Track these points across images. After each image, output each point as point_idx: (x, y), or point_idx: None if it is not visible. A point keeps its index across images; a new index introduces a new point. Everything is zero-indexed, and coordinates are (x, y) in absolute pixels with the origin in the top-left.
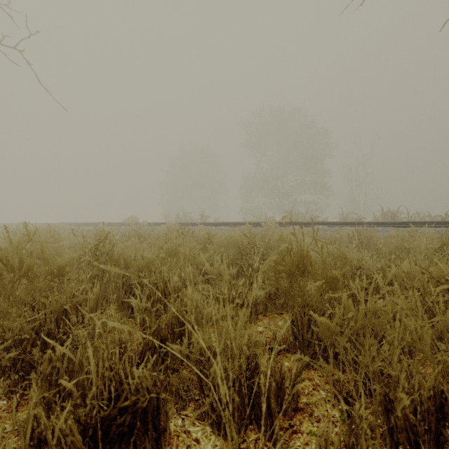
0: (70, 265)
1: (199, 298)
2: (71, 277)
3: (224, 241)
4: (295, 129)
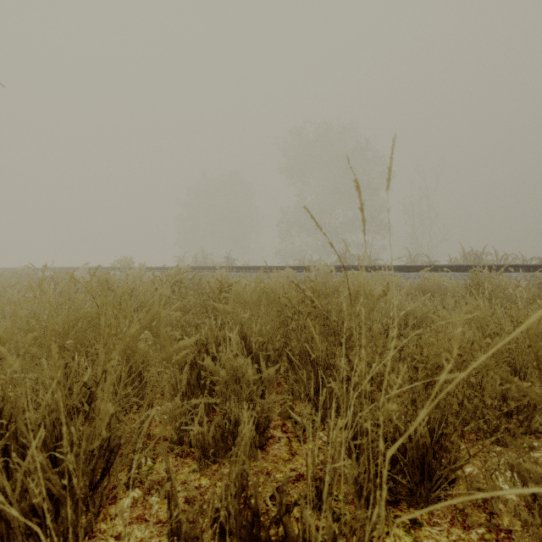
0: None
1: None
2: None
3: (251, 296)
4: (346, 152)
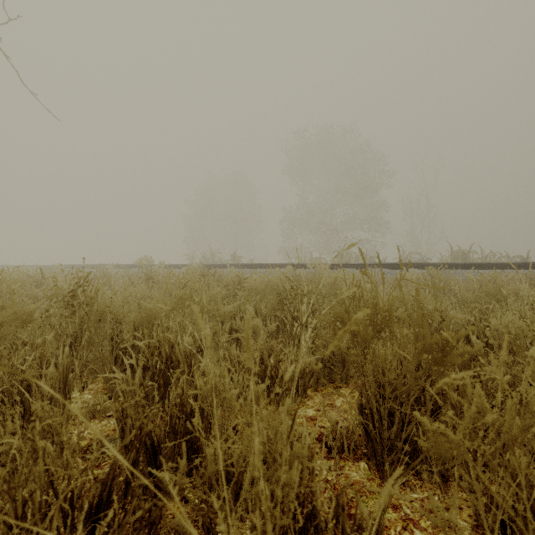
0: (27, 321)
1: (217, 373)
2: (19, 340)
3: (260, 286)
4: (346, 153)
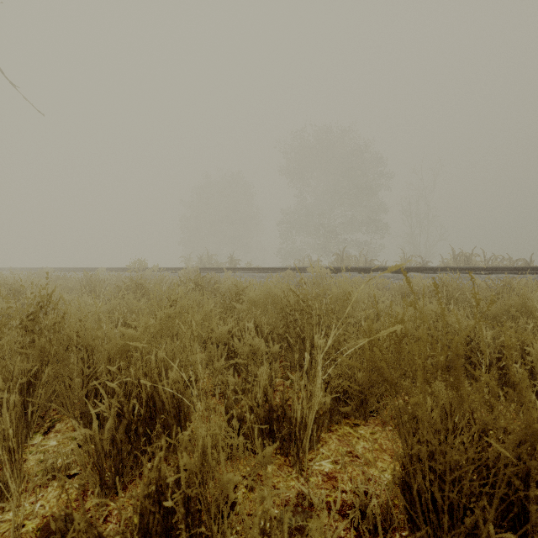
0: None
1: (209, 442)
2: None
3: (260, 298)
4: (345, 154)
